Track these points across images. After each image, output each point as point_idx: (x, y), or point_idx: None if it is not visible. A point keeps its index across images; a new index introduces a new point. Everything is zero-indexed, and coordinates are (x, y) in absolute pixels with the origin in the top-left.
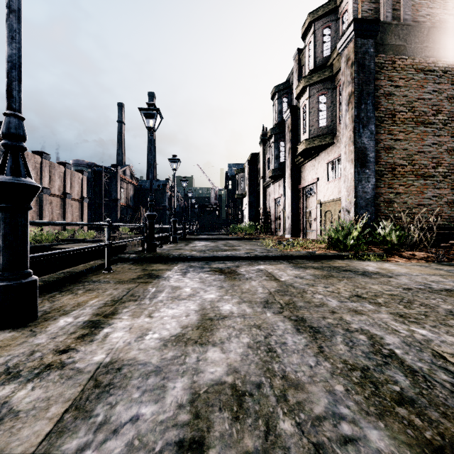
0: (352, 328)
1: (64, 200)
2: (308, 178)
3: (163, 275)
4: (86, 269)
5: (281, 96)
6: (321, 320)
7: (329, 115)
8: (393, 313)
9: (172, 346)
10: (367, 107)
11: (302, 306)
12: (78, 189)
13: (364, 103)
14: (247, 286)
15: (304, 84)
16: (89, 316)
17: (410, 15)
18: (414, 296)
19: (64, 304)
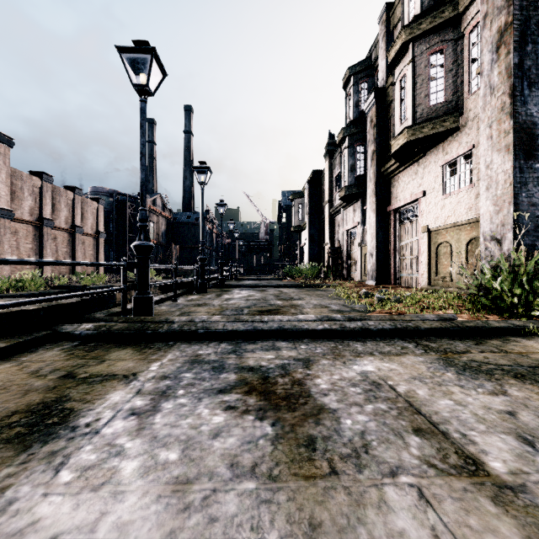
0: None
1: (73, 235)
2: (405, 194)
3: (82, 415)
4: None
5: (358, 81)
6: None
7: (449, 85)
8: None
9: None
10: (536, 49)
11: None
12: (92, 222)
13: (531, 42)
14: None
15: (405, 37)
16: None
17: None
18: None
19: None
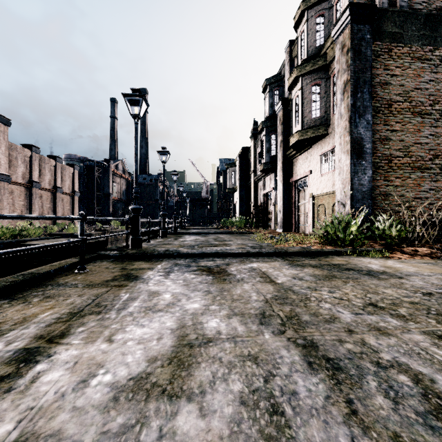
0: (384, 360)
1: (55, 194)
2: (301, 171)
3: (143, 276)
4: (54, 270)
5: (272, 89)
6: (338, 345)
7: (323, 106)
8: (427, 332)
9: (125, 401)
10: (363, 96)
11: (308, 322)
12: (69, 183)
13: (360, 92)
14: (239, 291)
15: (297, 73)
16: (28, 340)
17: (406, 2)
18: (441, 305)
19: (5, 320)
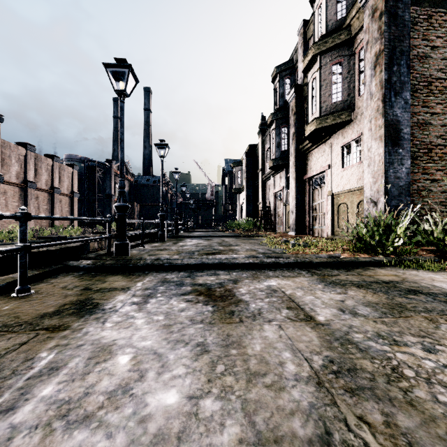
0: None
1: (52, 195)
2: (317, 166)
3: (105, 304)
4: None
5: (283, 78)
6: None
7: (345, 88)
8: None
9: None
10: (400, 69)
11: None
12: (68, 184)
13: (396, 64)
14: (258, 346)
15: (314, 51)
16: None
17: None
18: None
19: None
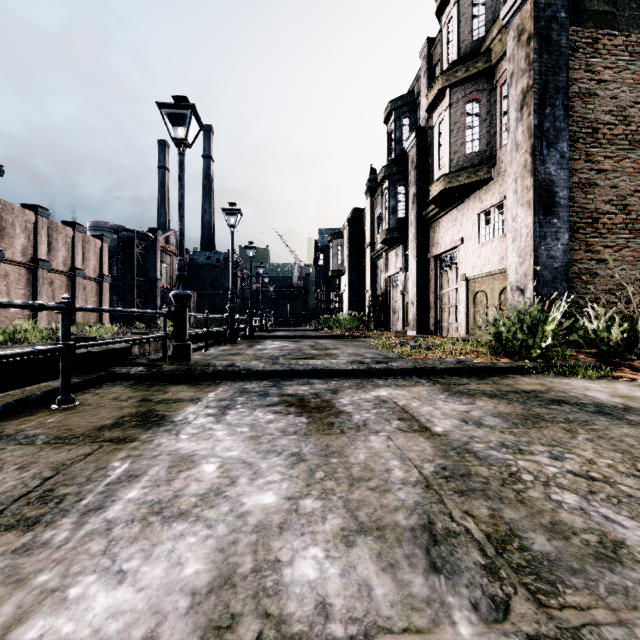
0: None
1: (73, 279)
2: (446, 240)
3: (174, 416)
4: (4, 404)
5: (400, 117)
6: None
7: (483, 135)
8: None
9: None
10: (554, 112)
11: (555, 560)
12: (95, 263)
13: (549, 106)
14: (363, 455)
15: (442, 84)
16: None
17: None
18: None
19: None
